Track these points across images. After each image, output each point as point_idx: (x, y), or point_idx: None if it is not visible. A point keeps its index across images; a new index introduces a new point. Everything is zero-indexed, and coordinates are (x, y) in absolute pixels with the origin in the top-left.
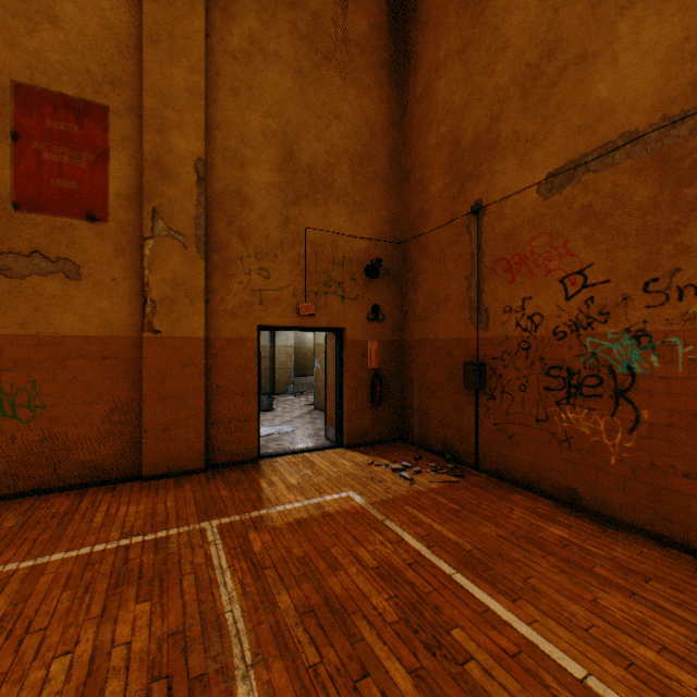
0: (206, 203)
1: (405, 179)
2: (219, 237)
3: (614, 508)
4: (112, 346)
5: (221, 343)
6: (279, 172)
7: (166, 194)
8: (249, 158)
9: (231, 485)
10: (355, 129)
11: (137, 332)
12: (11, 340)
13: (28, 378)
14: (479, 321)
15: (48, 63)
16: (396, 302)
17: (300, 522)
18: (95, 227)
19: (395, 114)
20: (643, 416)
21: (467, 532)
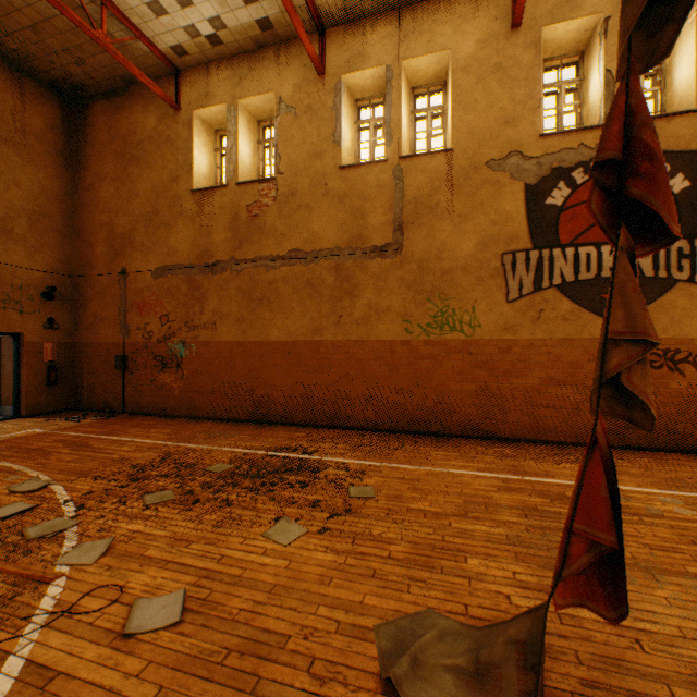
0: None
1: (78, 234)
2: None
3: (178, 411)
4: None
5: None
6: None
7: None
8: None
9: None
10: (34, 194)
11: None
12: None
13: None
14: (126, 333)
15: None
16: (71, 316)
17: (1, 441)
18: None
19: (70, 188)
20: (185, 373)
21: (107, 428)
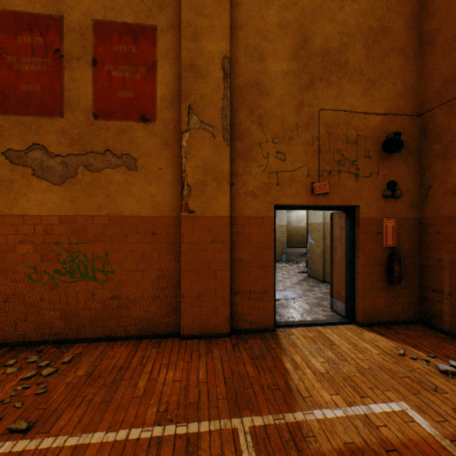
0: (230, 96)
1: (427, 44)
2: (241, 126)
3: None
4: (158, 224)
5: (243, 221)
6: (293, 60)
7: (198, 92)
8: (267, 51)
9: (255, 359)
10: (369, 4)
11: (177, 212)
12: (92, 219)
13: (103, 249)
14: None
15: (115, 1)
16: (414, 177)
17: (354, 453)
18: (146, 126)
19: None
20: None
21: None
